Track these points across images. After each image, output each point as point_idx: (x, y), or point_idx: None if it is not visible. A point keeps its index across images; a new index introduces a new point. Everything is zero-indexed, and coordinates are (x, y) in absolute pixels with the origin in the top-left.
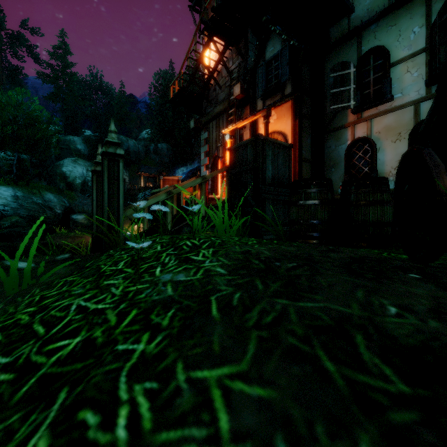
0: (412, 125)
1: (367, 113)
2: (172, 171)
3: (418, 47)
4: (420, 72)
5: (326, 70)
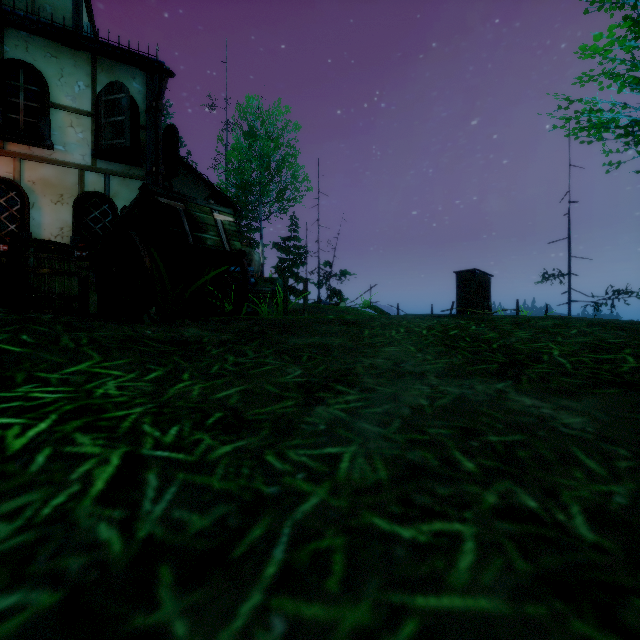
0: (77, 192)
1: (14, 147)
2: None
3: (83, 106)
4: (86, 137)
5: None
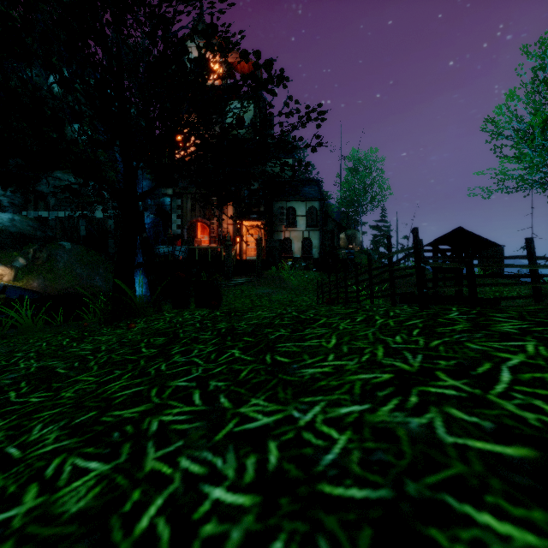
0: (302, 238)
1: (289, 229)
2: None
3: (303, 214)
4: (304, 222)
5: (273, 205)
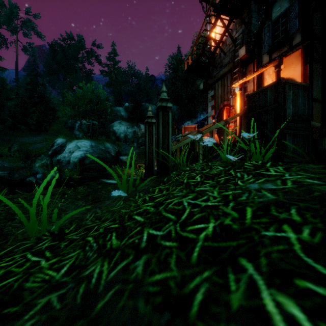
0: None
1: None
2: (180, 125)
3: None
4: None
5: None
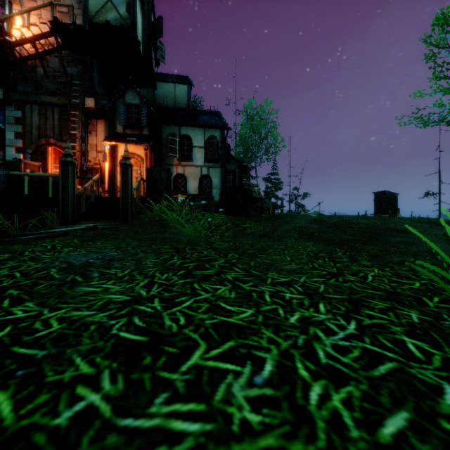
0: (200, 175)
1: (183, 163)
2: None
3: (201, 145)
4: (202, 155)
5: (162, 130)
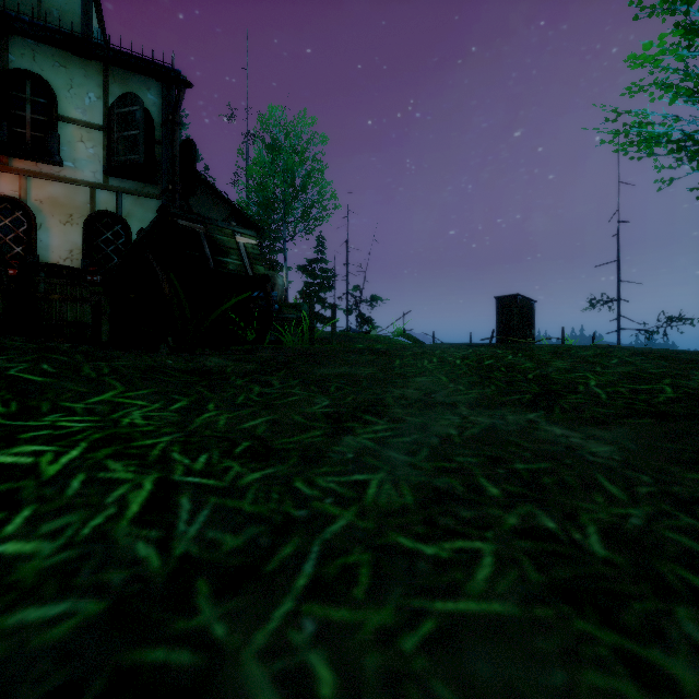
0: (88, 211)
1: (20, 163)
2: None
3: (94, 119)
4: (97, 152)
5: None
